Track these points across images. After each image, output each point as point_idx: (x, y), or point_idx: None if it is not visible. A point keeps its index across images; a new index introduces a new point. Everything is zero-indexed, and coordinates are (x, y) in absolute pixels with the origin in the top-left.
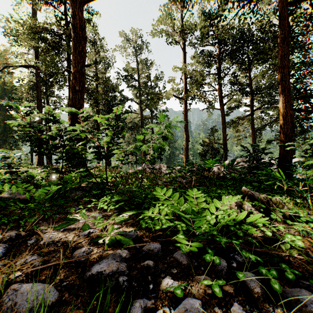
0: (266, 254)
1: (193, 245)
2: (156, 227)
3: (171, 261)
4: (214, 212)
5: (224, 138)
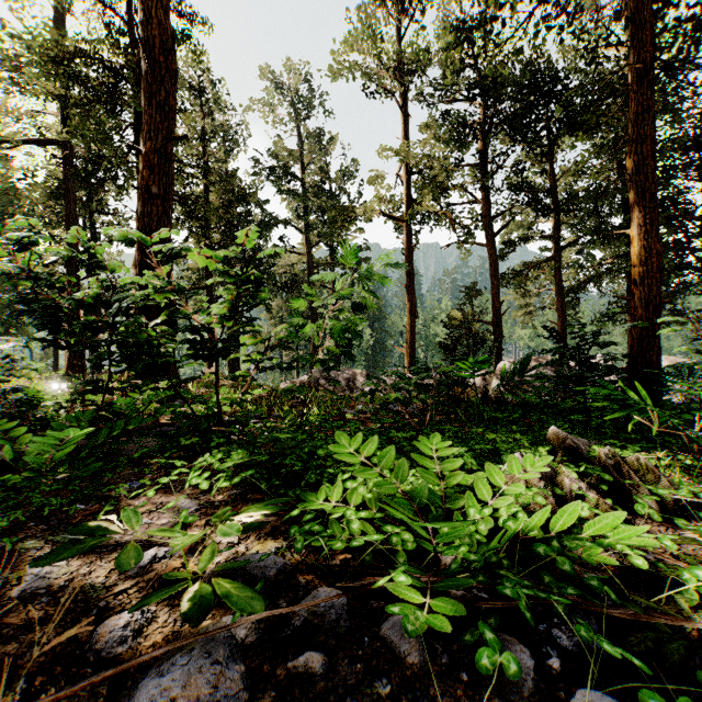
0: (636, 624)
1: (437, 609)
2: (335, 545)
3: (374, 651)
4: (488, 501)
5: (495, 310)
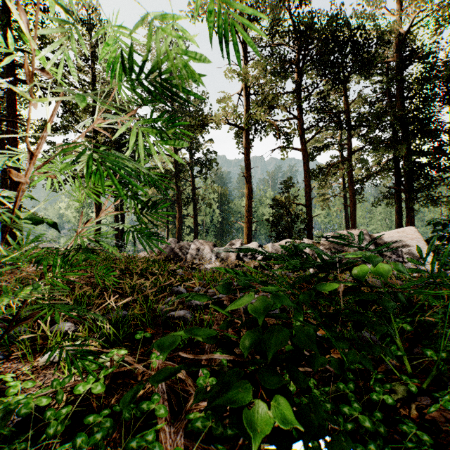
0: None
1: None
2: None
3: None
4: None
5: (307, 196)
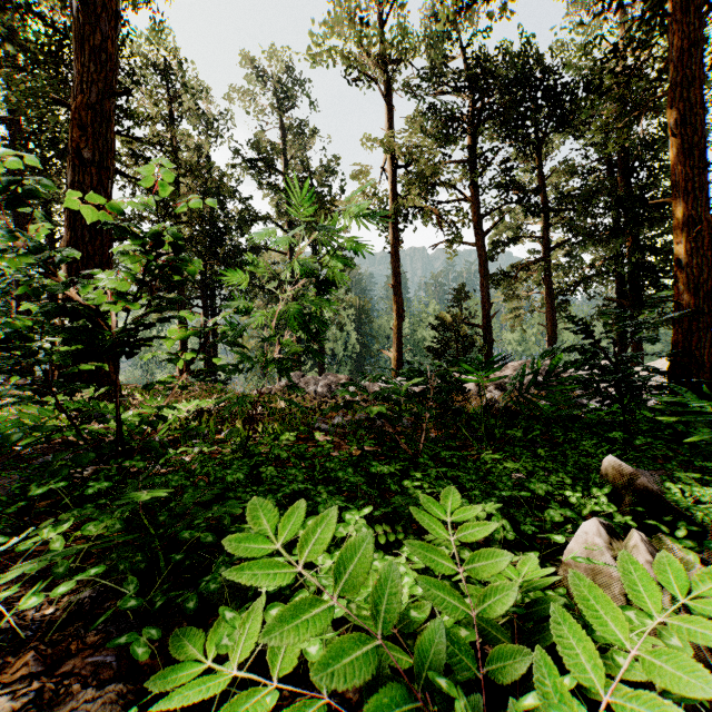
0: None
1: None
2: None
3: None
4: (599, 691)
5: (485, 313)
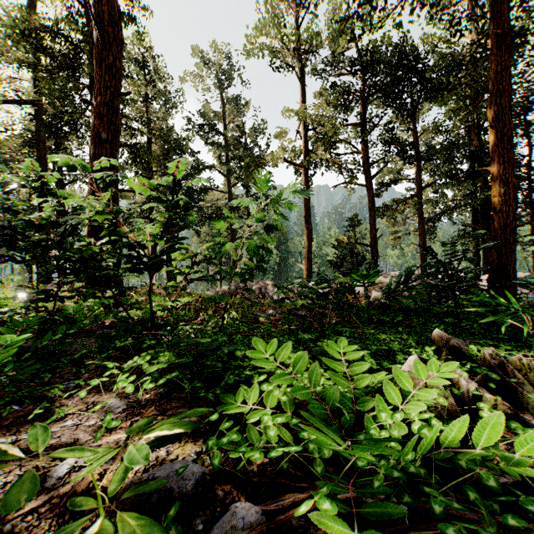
0: None
1: None
2: (253, 456)
3: None
4: (399, 405)
5: (373, 235)
